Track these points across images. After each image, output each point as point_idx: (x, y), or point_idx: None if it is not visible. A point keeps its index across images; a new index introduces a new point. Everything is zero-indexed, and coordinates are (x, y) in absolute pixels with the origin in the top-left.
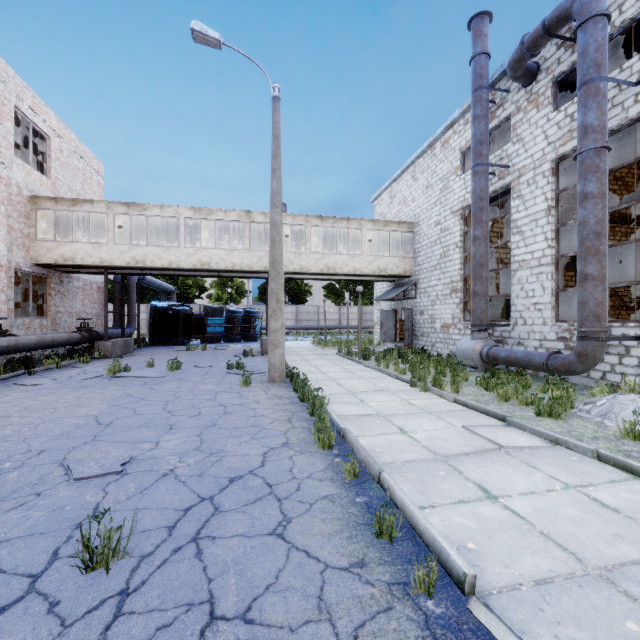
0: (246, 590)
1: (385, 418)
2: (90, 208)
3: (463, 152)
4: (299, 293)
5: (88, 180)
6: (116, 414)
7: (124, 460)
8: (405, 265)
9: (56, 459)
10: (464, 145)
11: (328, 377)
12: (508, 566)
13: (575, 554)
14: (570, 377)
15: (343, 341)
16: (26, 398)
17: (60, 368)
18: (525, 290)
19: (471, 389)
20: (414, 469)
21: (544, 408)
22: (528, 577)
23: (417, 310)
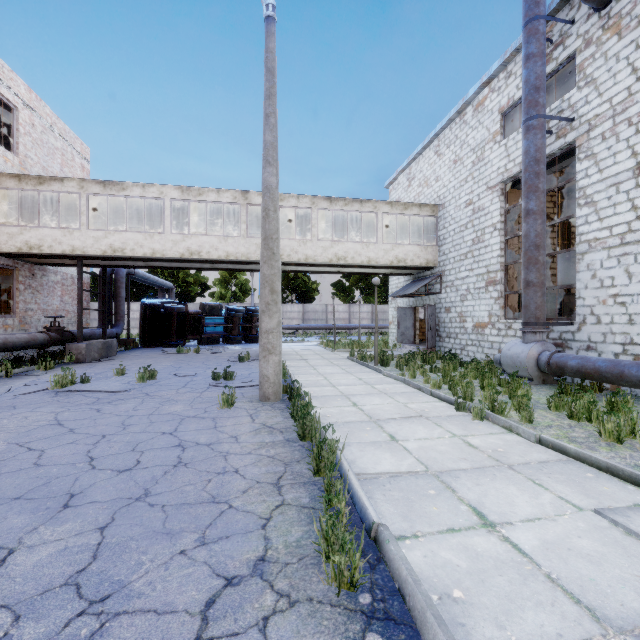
0: None
1: (440, 481)
2: (59, 187)
3: (504, 113)
4: (306, 291)
5: (69, 162)
6: (3, 465)
7: None
8: (427, 255)
9: None
10: (505, 103)
11: (339, 392)
12: None
13: None
14: None
15: (354, 343)
16: None
17: (10, 377)
18: (599, 278)
19: (545, 415)
20: None
21: None
22: None
23: (442, 307)
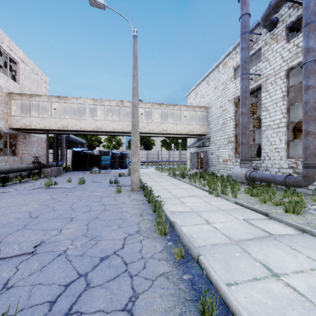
0: None
1: (197, 213)
2: (39, 99)
3: (234, 68)
4: (148, 144)
5: (40, 85)
6: (42, 210)
7: (36, 243)
8: (203, 129)
9: None
10: (235, 65)
11: (163, 188)
12: None
13: None
14: (296, 188)
15: (171, 168)
16: None
17: (21, 183)
18: (270, 141)
19: (242, 195)
20: (219, 251)
21: (289, 208)
22: None
23: (209, 152)
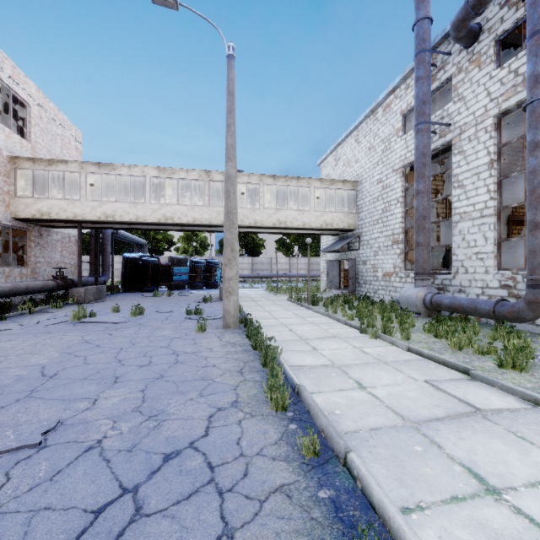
0: None
1: (340, 369)
2: (64, 168)
3: (404, 115)
4: (254, 246)
5: (67, 145)
6: (65, 363)
7: (48, 426)
8: (349, 220)
9: None
10: (405, 108)
11: (280, 323)
12: None
13: None
14: (514, 323)
15: (293, 288)
16: None
17: (33, 313)
18: (466, 240)
19: (420, 336)
20: (384, 441)
21: (506, 359)
22: None
23: (360, 260)
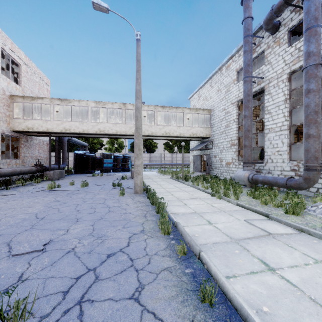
0: None
1: (199, 215)
2: (41, 101)
3: (237, 71)
4: (151, 147)
5: (41, 88)
6: (48, 212)
7: (45, 242)
8: (206, 131)
9: (6, 241)
10: (238, 67)
11: (166, 190)
12: None
13: None
14: (298, 191)
15: (174, 171)
16: (1, 202)
17: (24, 185)
18: (272, 144)
19: (245, 197)
20: (219, 248)
21: (289, 209)
22: None
23: (213, 155)
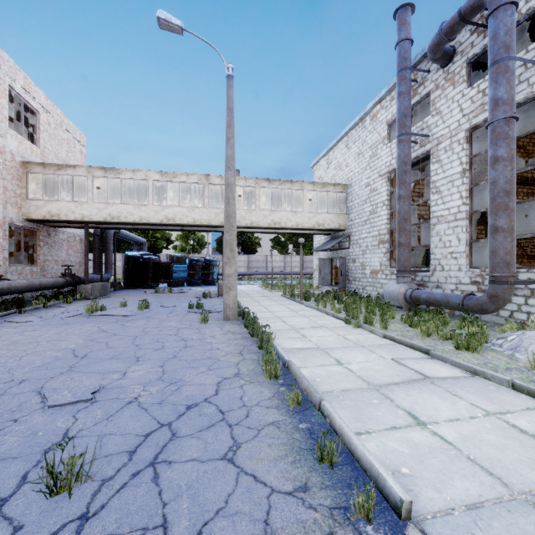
0: (197, 514)
1: (324, 351)
2: (73, 172)
3: (389, 124)
4: (250, 245)
5: (72, 149)
6: (91, 347)
7: (94, 389)
8: (340, 220)
9: (34, 388)
10: (390, 118)
11: (274, 315)
12: (440, 491)
13: (501, 479)
14: (482, 315)
15: (287, 285)
16: (15, 333)
17: (47, 308)
18: (443, 241)
19: (397, 326)
20: (350, 397)
21: (462, 342)
22: (459, 502)
23: (350, 258)
